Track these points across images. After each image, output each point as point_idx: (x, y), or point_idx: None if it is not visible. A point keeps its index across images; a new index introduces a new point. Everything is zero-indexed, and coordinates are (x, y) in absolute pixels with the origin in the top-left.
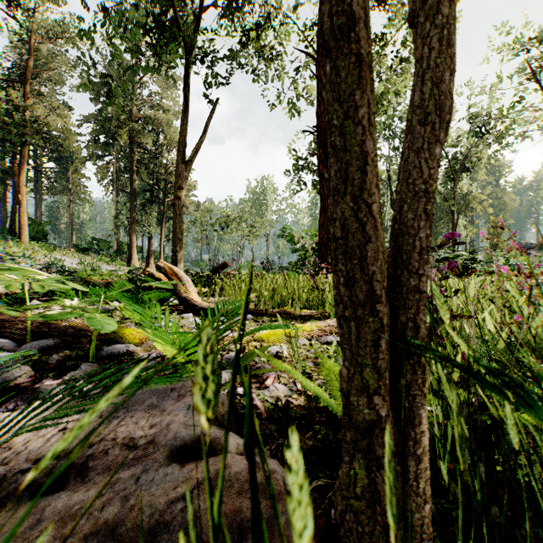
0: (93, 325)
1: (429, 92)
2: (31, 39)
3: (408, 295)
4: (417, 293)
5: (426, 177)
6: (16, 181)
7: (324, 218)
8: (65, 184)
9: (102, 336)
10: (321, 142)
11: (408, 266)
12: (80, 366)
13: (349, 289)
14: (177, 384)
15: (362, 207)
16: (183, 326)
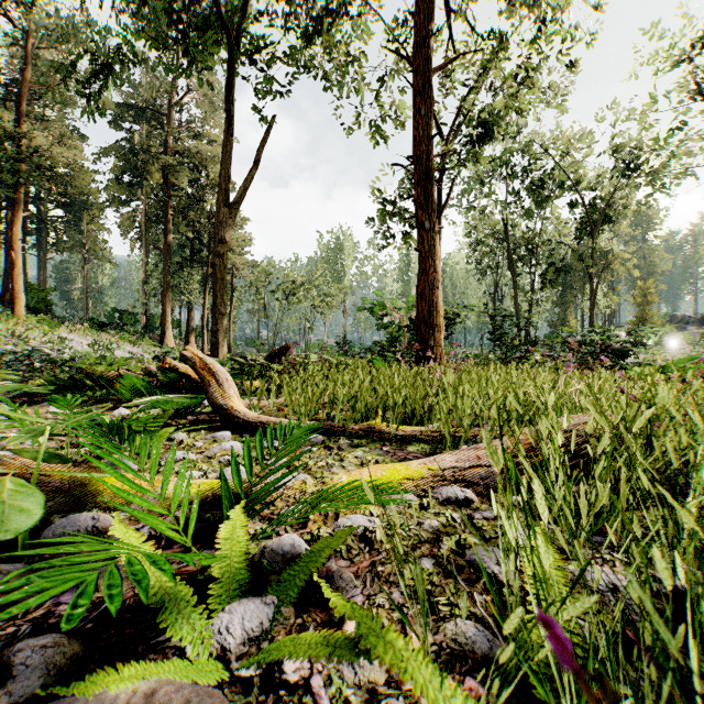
0: None
1: None
2: (29, 43)
3: None
4: None
5: None
6: (10, 234)
7: (424, 284)
8: (78, 238)
9: (63, 489)
10: (421, 179)
11: None
12: None
13: None
14: None
15: None
16: (213, 457)
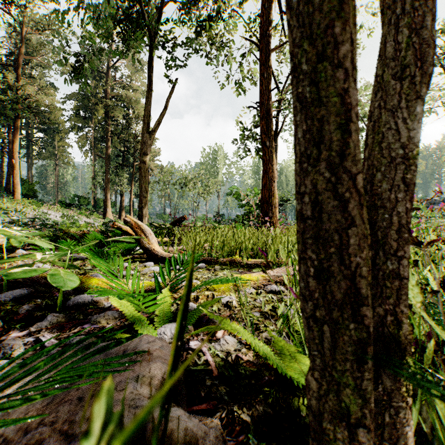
0: (55, 282)
1: (406, 42)
2: (23, 30)
3: (385, 281)
4: (396, 280)
5: (404, 141)
6: (11, 148)
7: (266, 179)
8: (52, 151)
9: None
10: (264, 116)
11: (384, 246)
12: (47, 316)
13: (321, 284)
14: (130, 346)
15: (343, 178)
16: (145, 274)
